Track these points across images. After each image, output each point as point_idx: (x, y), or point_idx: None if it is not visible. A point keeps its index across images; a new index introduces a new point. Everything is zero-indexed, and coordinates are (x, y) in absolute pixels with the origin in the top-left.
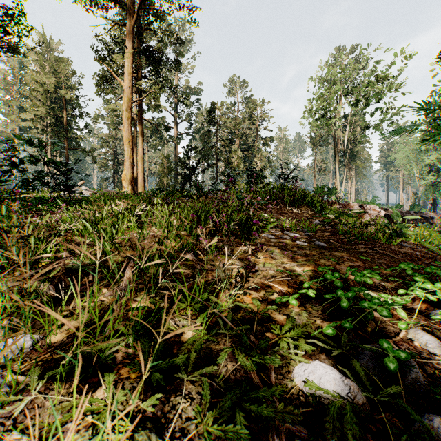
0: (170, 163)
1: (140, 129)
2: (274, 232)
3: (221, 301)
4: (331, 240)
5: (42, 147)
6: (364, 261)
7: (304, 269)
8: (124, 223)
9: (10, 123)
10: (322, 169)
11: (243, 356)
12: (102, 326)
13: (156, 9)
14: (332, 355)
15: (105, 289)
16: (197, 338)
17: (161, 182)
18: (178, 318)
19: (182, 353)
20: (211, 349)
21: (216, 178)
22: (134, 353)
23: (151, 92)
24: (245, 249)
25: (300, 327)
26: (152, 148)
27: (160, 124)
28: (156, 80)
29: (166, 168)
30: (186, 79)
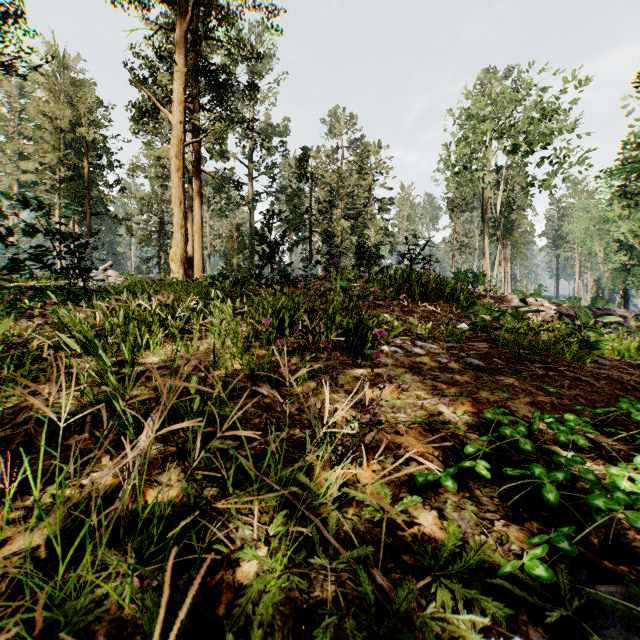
0: (242, 236)
1: (197, 185)
2: (400, 342)
3: (317, 479)
4: (489, 354)
5: (42, 209)
6: (548, 392)
7: (455, 410)
8: (162, 329)
9: (5, 177)
10: (465, 245)
11: (364, 639)
12: (81, 547)
13: (220, 6)
14: (546, 621)
15: (106, 456)
16: (267, 583)
17: (229, 265)
18: (235, 523)
19: (233, 629)
20: (297, 603)
21: (309, 258)
22: (135, 620)
23: (214, 131)
24: (356, 372)
25: (473, 551)
26: (216, 214)
27: (228, 178)
28: (221, 113)
29: (236, 244)
30: (266, 113)
